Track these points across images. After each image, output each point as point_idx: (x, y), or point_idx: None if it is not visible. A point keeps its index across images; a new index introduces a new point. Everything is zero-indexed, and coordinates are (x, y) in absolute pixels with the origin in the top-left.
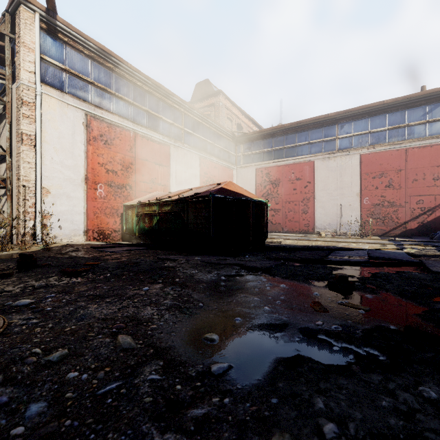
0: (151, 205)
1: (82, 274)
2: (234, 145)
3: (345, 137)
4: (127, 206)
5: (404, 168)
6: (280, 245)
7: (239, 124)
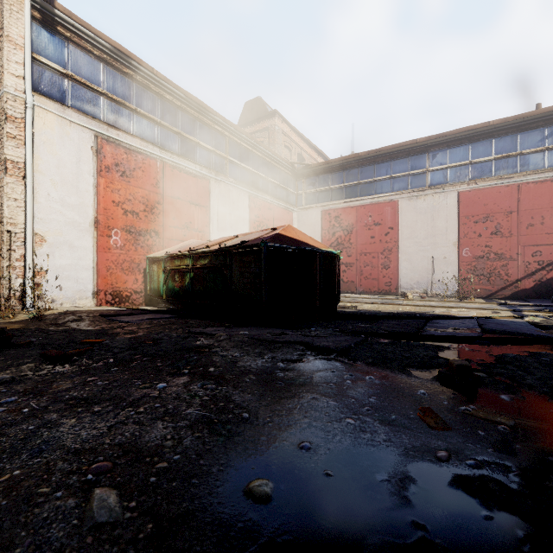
0: (183, 257)
1: (72, 359)
2: (294, 180)
3: (438, 170)
4: (152, 259)
5: (516, 210)
6: (356, 311)
7: (300, 154)
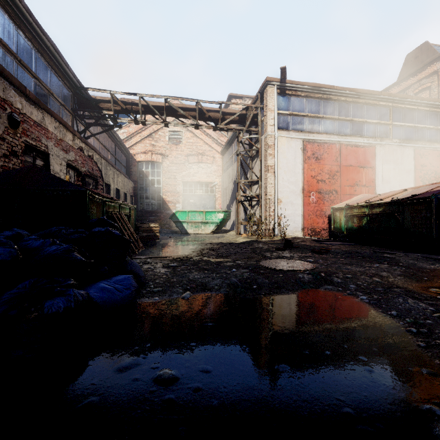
0: (360, 207)
1: (324, 253)
2: None
3: None
4: (335, 209)
5: None
6: None
7: None
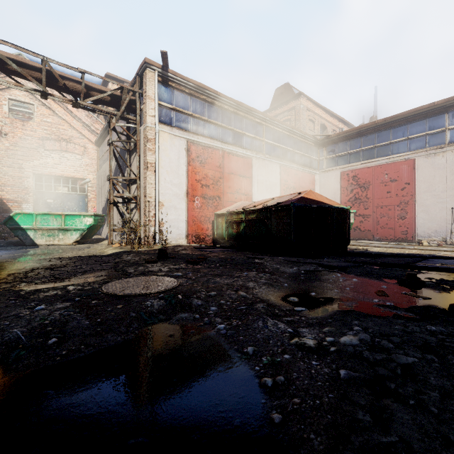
0: (238, 213)
1: (199, 263)
2: (316, 149)
3: None
4: (218, 215)
5: None
6: (364, 251)
7: (322, 124)
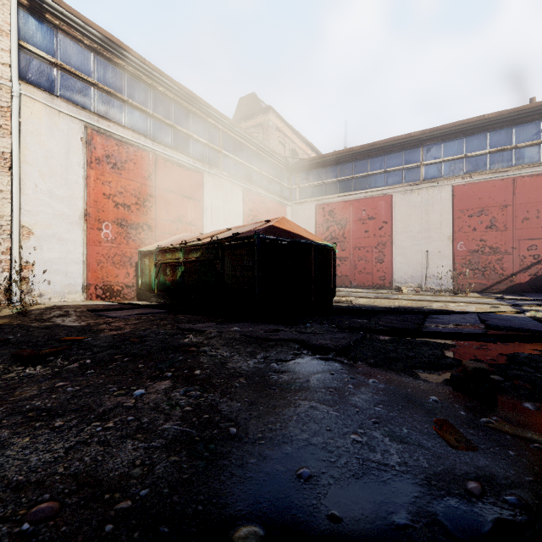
0: (174, 250)
1: (46, 360)
2: (288, 175)
3: (432, 164)
4: (143, 253)
5: (511, 204)
6: (352, 305)
7: (294, 149)
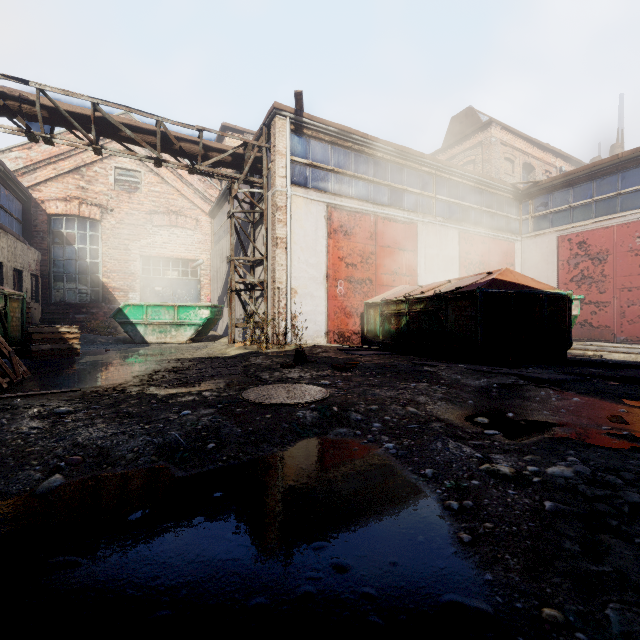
0: (399, 303)
1: (349, 370)
2: (517, 203)
3: None
4: (368, 304)
5: None
6: (595, 359)
7: (527, 163)
